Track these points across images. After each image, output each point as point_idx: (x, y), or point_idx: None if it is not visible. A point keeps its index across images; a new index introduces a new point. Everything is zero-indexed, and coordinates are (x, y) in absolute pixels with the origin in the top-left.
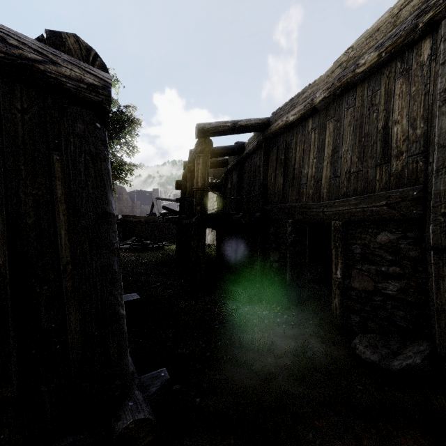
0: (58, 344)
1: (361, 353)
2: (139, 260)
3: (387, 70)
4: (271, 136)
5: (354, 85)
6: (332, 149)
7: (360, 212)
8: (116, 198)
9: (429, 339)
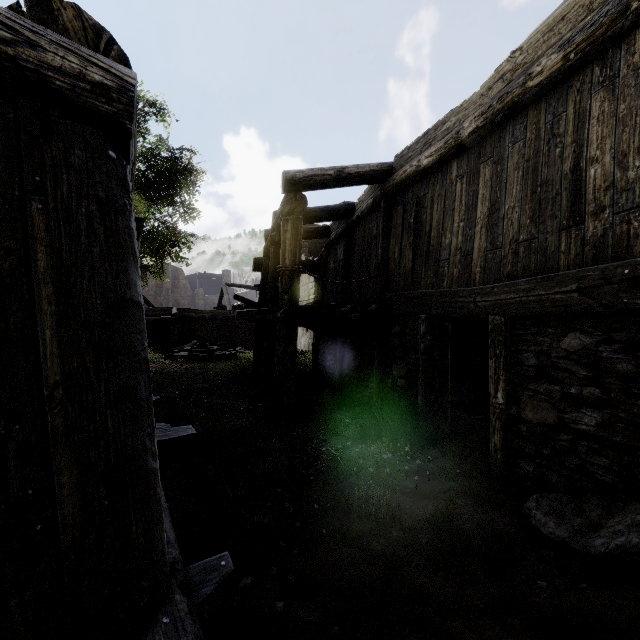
0: (38, 524)
1: (540, 525)
2: (200, 374)
3: (577, 80)
4: (394, 190)
5: (524, 106)
6: (489, 206)
7: (535, 303)
8: (170, 284)
9: None
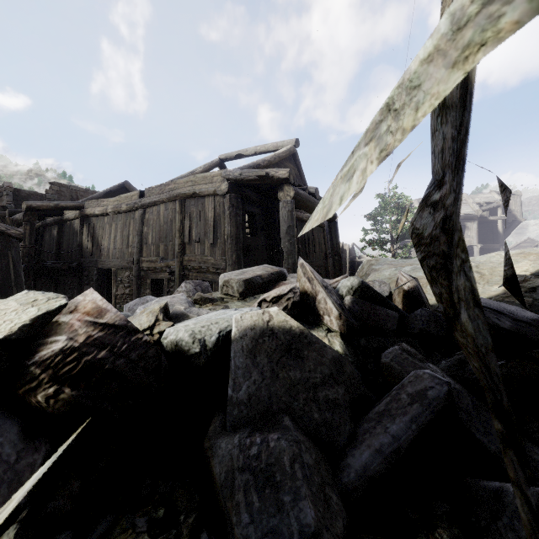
0: None
1: None
2: None
3: (130, 214)
4: (85, 216)
5: (121, 213)
6: (114, 236)
7: (121, 265)
8: None
9: None
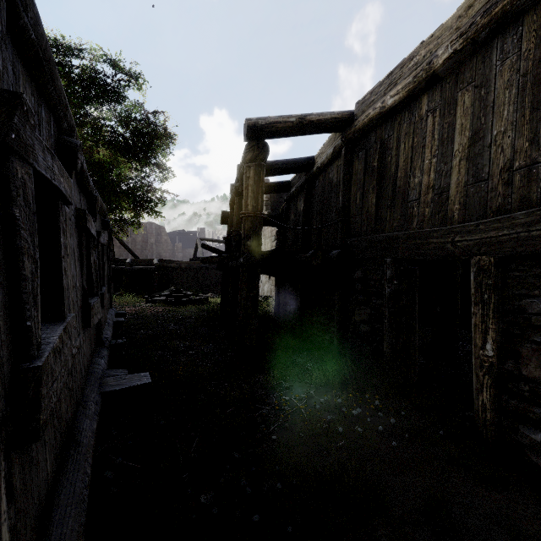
0: None
1: None
2: (173, 316)
3: None
4: (356, 136)
5: (518, 14)
6: (471, 135)
7: (540, 238)
8: (154, 239)
9: None
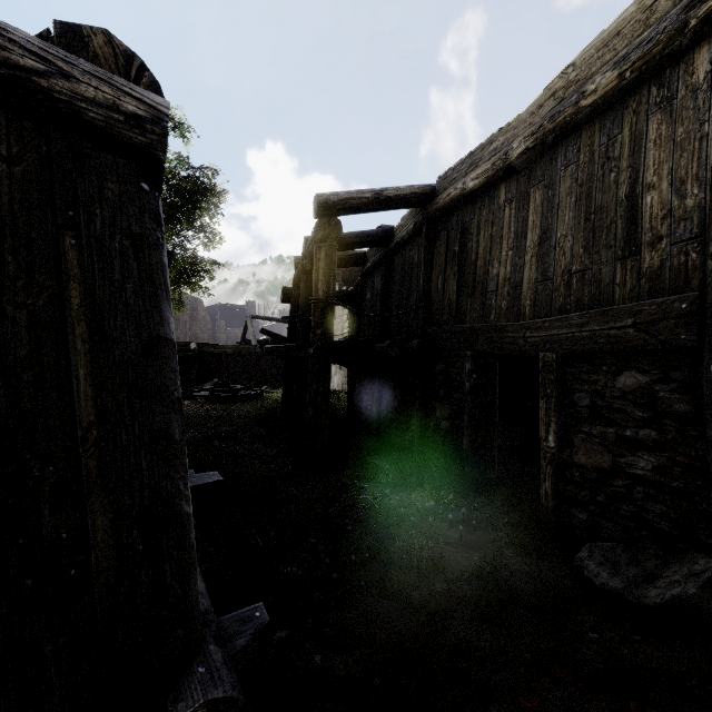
0: (72, 568)
1: (592, 576)
2: (222, 416)
3: (633, 100)
4: (437, 215)
5: (577, 127)
6: (540, 234)
7: (588, 339)
8: (188, 316)
9: (709, 553)
